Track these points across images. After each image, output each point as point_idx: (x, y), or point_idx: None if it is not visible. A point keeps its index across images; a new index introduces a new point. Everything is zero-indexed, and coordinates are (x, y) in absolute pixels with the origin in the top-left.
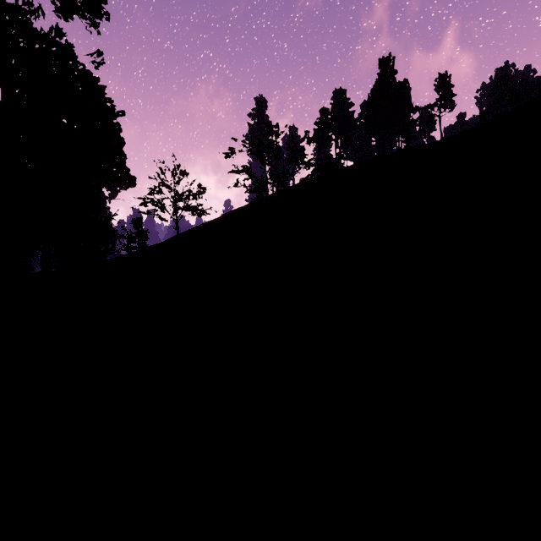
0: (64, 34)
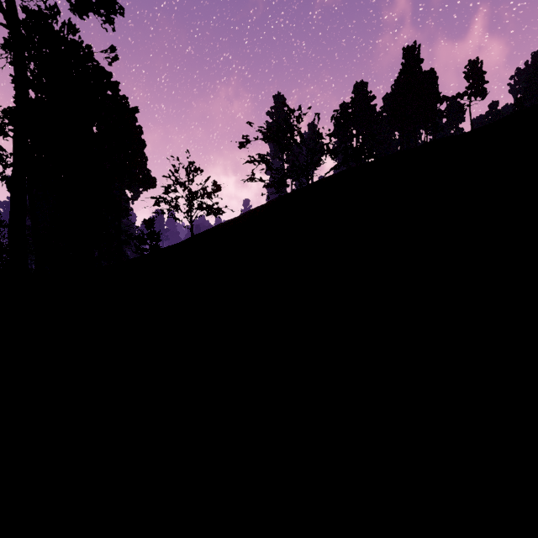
0: (77, 29)
